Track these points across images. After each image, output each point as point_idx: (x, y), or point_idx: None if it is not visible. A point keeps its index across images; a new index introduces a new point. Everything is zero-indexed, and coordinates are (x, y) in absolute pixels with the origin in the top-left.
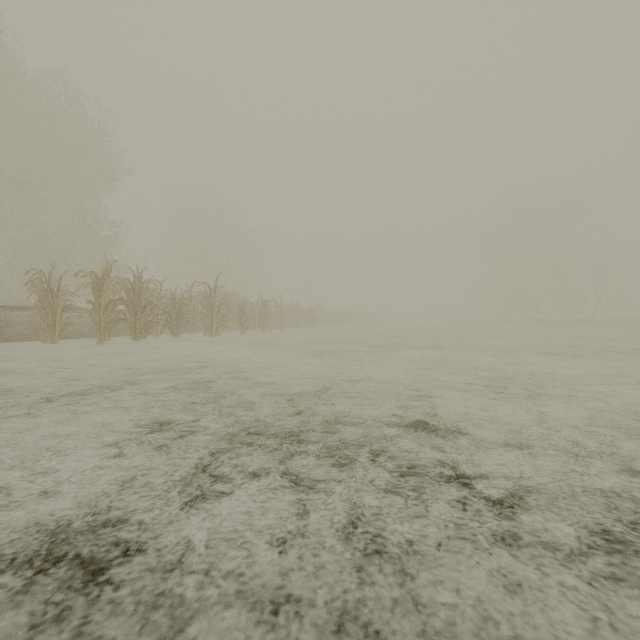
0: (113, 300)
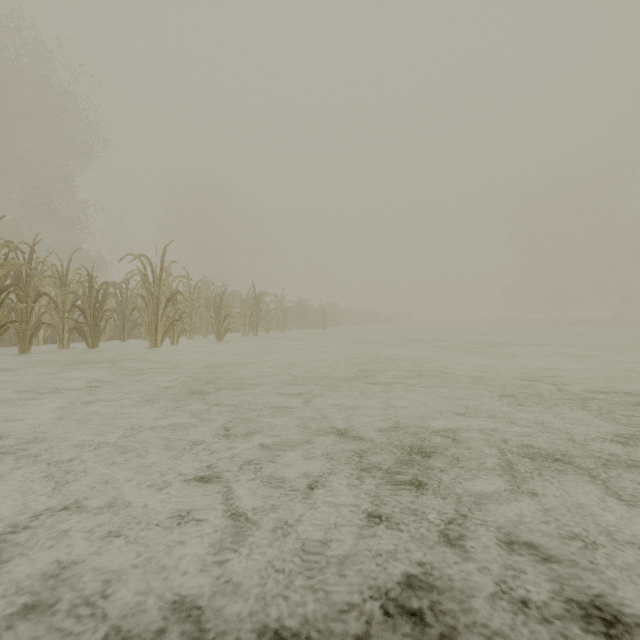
0: None
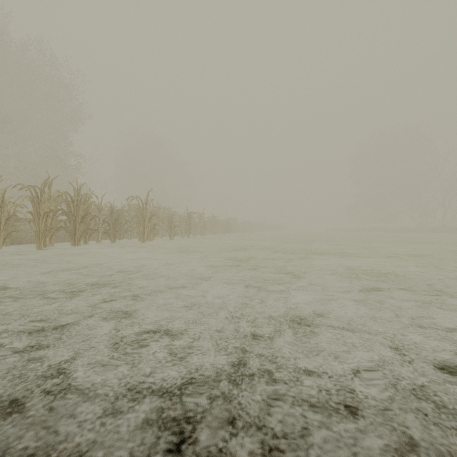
0: (53, 211)
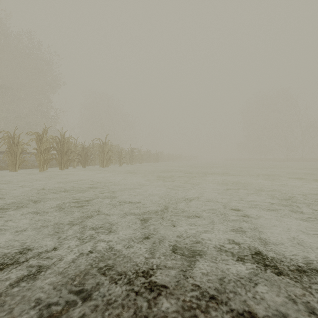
0: (48, 148)
